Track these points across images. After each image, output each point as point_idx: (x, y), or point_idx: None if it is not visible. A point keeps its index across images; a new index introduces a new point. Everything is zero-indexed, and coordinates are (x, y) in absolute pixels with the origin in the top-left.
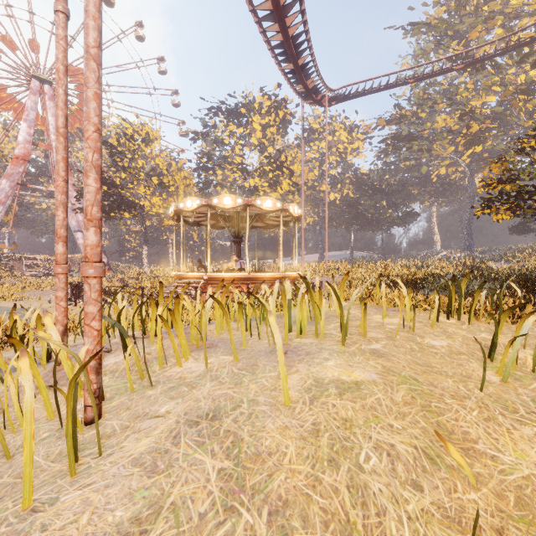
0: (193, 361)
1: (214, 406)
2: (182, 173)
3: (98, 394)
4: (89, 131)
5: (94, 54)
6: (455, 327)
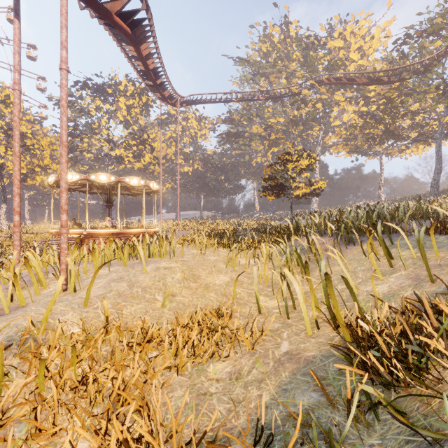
0: (102, 270)
1: (120, 277)
2: (49, 139)
3: (67, 280)
4: (64, 175)
5: (66, 145)
6: (224, 252)
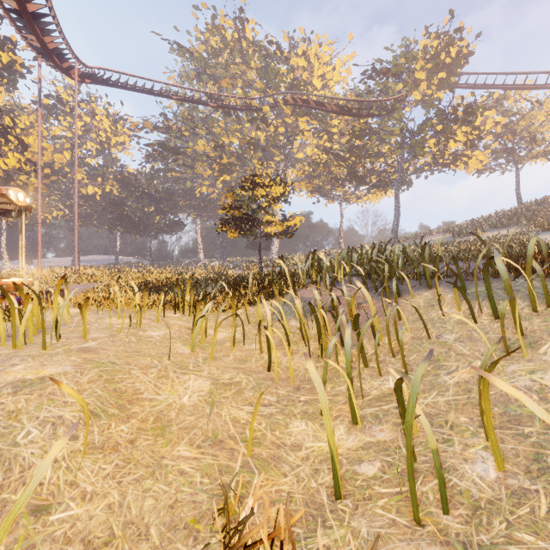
0: None
1: None
2: None
3: None
4: None
5: None
6: (177, 319)
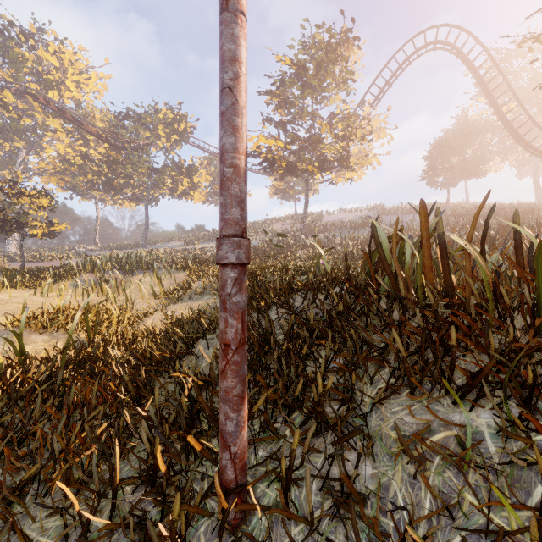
0: None
1: None
2: None
3: None
4: None
5: None
6: (12, 291)
